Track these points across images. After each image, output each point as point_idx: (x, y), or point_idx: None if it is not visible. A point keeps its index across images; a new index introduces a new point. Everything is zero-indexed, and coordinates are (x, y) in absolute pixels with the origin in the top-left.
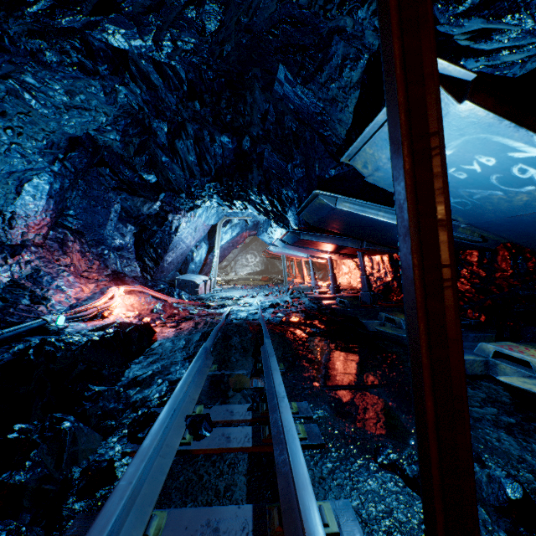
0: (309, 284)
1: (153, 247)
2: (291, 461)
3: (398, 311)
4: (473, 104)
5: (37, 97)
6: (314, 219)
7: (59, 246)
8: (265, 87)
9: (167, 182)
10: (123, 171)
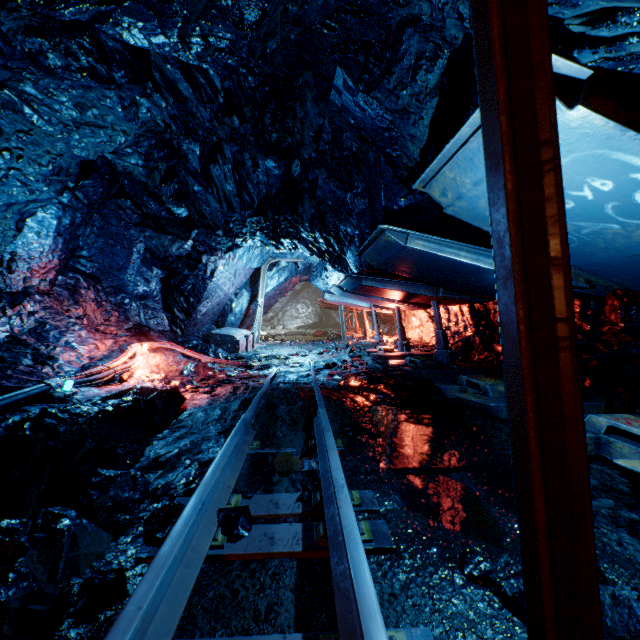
0: (372, 339)
1: (184, 295)
2: (354, 576)
3: (481, 373)
4: (588, 109)
5: (39, 111)
6: (379, 260)
7: (70, 294)
8: (318, 97)
9: (200, 216)
10: (147, 203)
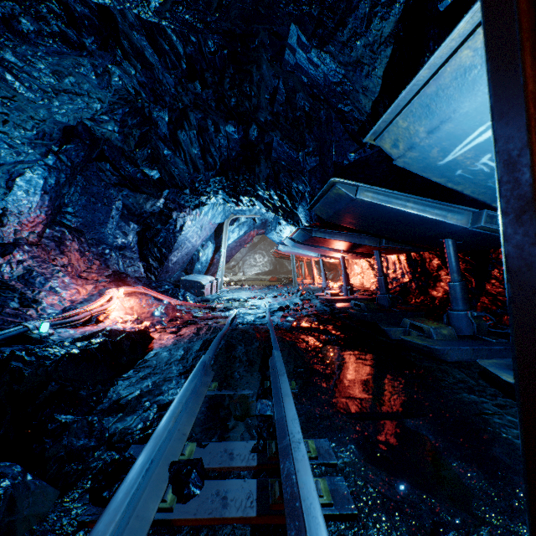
0: (319, 285)
1: (157, 246)
2: None
3: (420, 315)
4: None
5: (20, 78)
6: (329, 213)
7: (56, 245)
8: (273, 58)
9: (170, 177)
10: (125, 166)
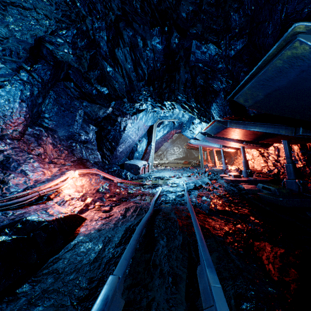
0: (219, 167)
1: (109, 141)
2: None
3: None
4: None
5: None
6: (257, 96)
7: (35, 140)
8: None
9: (114, 91)
10: (84, 85)
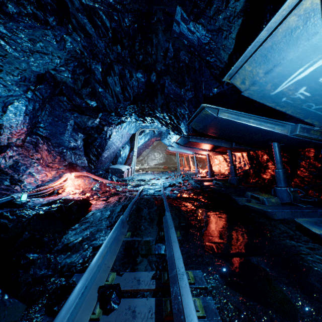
0: (193, 171)
1: (95, 147)
2: None
3: (256, 190)
4: None
5: (9, 43)
6: (200, 126)
7: (33, 147)
8: (166, 29)
9: (102, 105)
10: (75, 99)
